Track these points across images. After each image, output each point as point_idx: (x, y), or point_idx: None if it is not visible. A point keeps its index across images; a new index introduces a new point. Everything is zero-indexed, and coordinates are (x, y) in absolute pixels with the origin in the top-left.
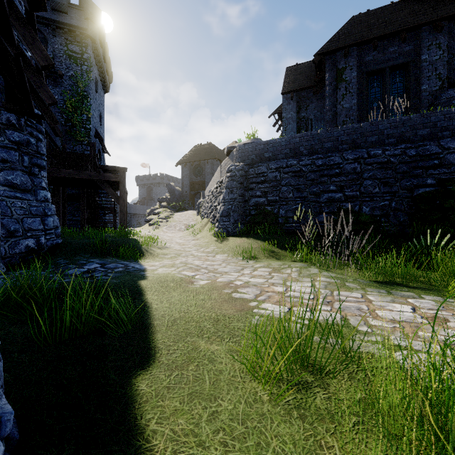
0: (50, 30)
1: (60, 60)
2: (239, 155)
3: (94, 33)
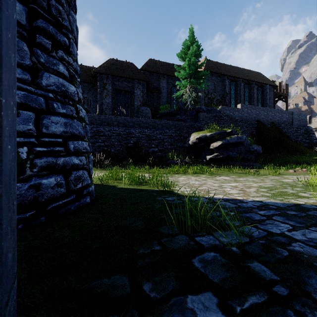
0: None
1: None
2: None
3: None
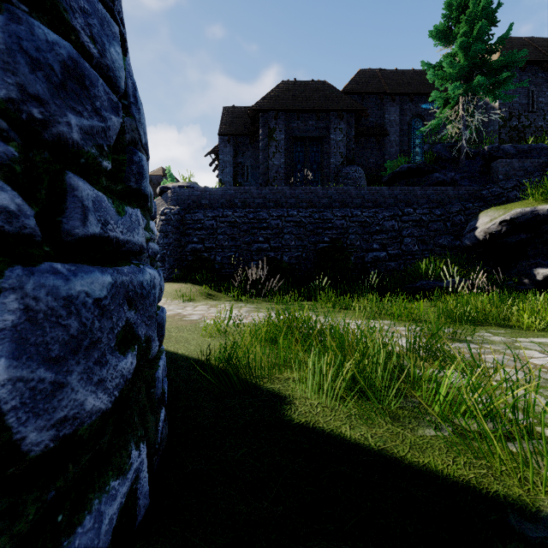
0: None
1: None
2: (175, 198)
3: None
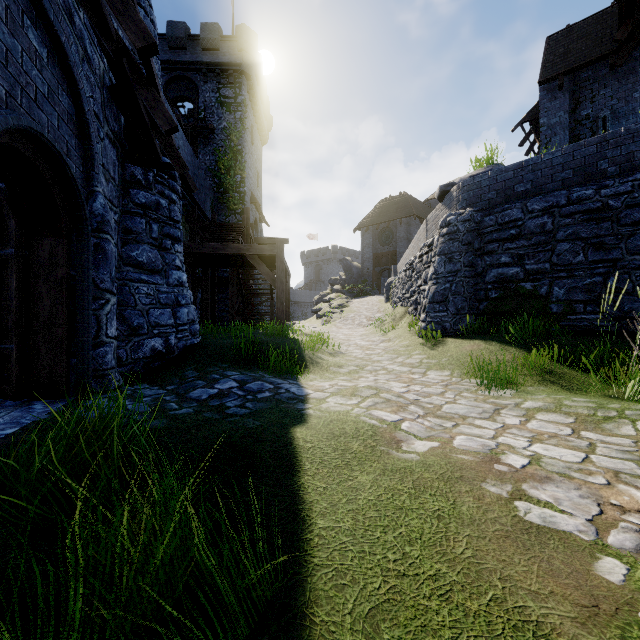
0: (201, 77)
1: (211, 111)
2: (464, 195)
3: (249, 66)
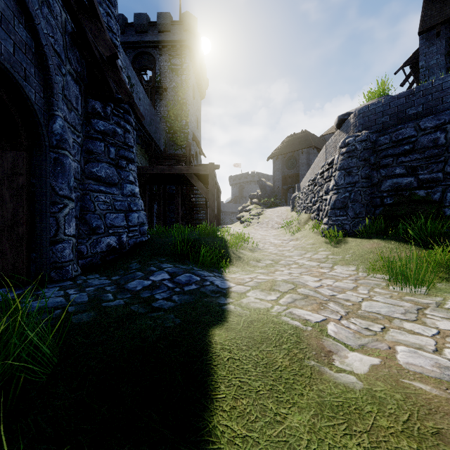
0: (157, 51)
1: (165, 76)
2: (360, 121)
3: (191, 42)
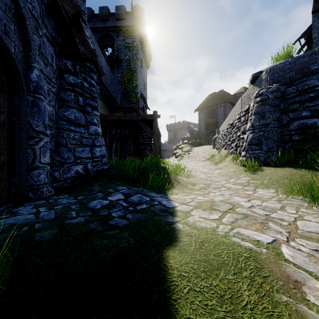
0: (115, 34)
1: (120, 51)
2: (271, 77)
3: (139, 26)
